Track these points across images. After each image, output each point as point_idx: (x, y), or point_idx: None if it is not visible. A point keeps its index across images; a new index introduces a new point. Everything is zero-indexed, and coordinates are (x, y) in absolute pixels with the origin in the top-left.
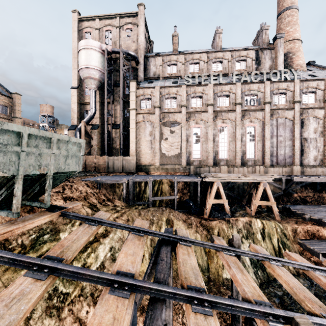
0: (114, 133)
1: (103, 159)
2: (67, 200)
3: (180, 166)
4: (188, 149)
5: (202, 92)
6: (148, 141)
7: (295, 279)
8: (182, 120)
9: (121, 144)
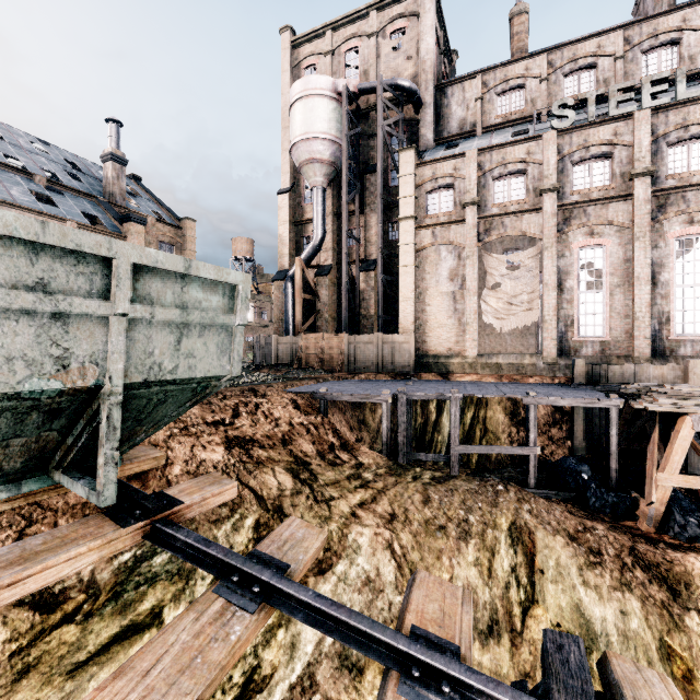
0: (364, 282)
1: (339, 341)
2: (234, 449)
3: (536, 358)
4: (564, 311)
5: (613, 140)
6: (446, 294)
7: None
8: (543, 232)
9: (380, 305)
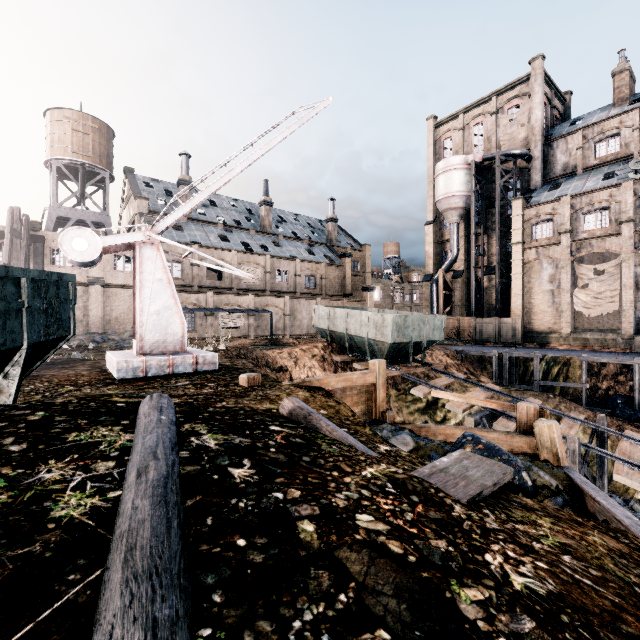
0: (486, 281)
1: (469, 322)
2: None
3: (617, 335)
4: (639, 303)
5: None
6: (546, 292)
7: (637, 450)
8: (621, 250)
9: (498, 299)
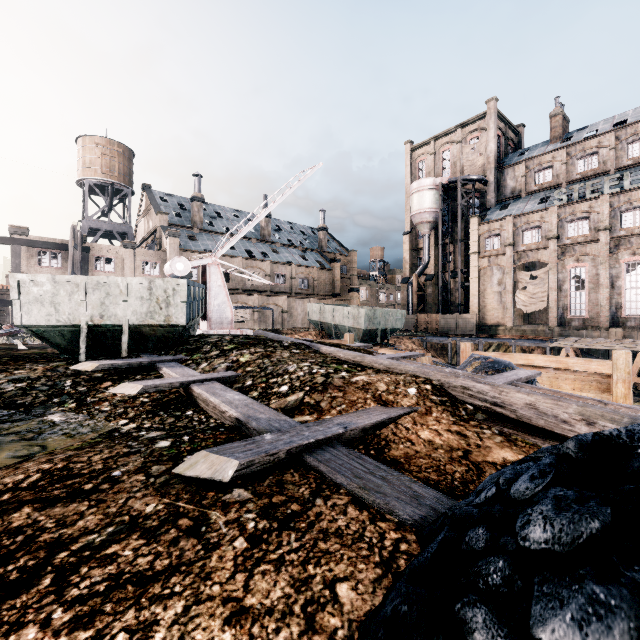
0: (452, 284)
1: (436, 317)
2: None
3: (546, 327)
4: (562, 302)
5: (588, 211)
6: (496, 293)
7: None
8: (549, 260)
9: (459, 298)
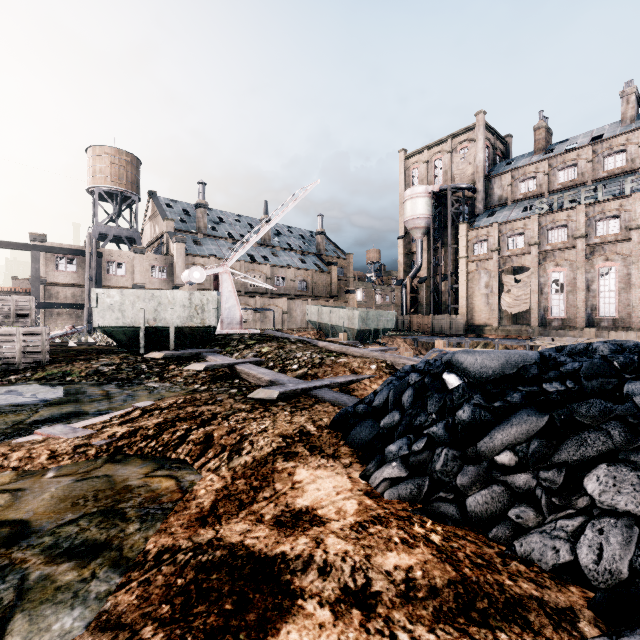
0: (443, 286)
1: (428, 318)
2: None
3: (528, 327)
4: (543, 304)
5: (567, 219)
6: (483, 295)
7: None
8: (531, 265)
9: (450, 300)
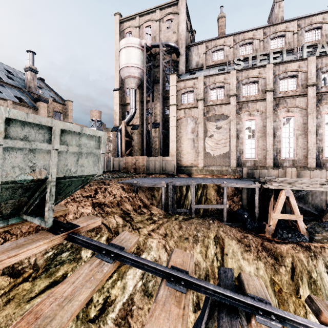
0: (154, 133)
1: (142, 159)
2: (96, 207)
3: (228, 167)
4: (239, 147)
5: (258, 76)
6: (190, 139)
7: None
8: (230, 113)
9: (161, 143)
